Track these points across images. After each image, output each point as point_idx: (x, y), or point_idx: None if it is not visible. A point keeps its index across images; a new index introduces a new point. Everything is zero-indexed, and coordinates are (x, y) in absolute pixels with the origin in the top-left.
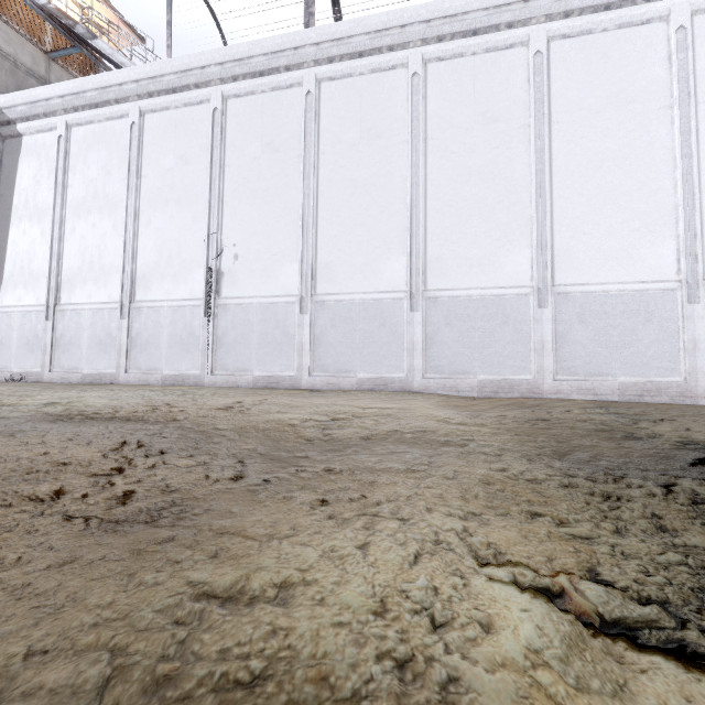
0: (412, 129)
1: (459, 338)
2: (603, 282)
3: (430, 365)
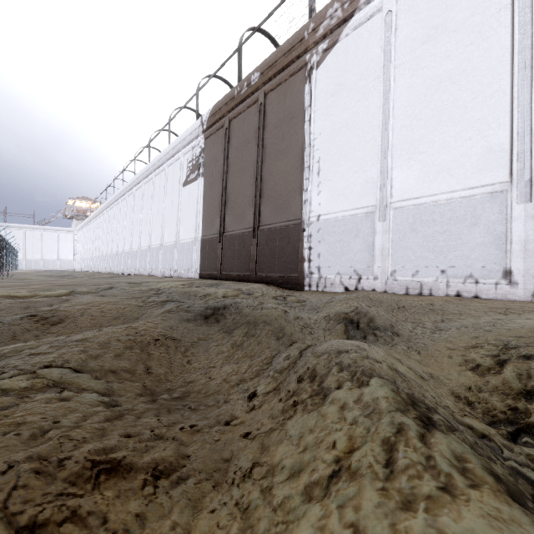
0: (24, 238)
1: (31, 264)
2: (49, 259)
3: (26, 267)
